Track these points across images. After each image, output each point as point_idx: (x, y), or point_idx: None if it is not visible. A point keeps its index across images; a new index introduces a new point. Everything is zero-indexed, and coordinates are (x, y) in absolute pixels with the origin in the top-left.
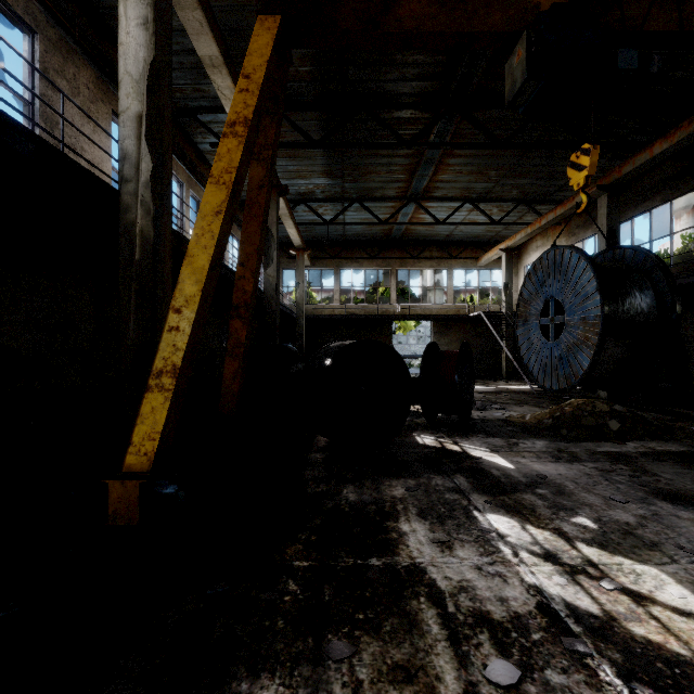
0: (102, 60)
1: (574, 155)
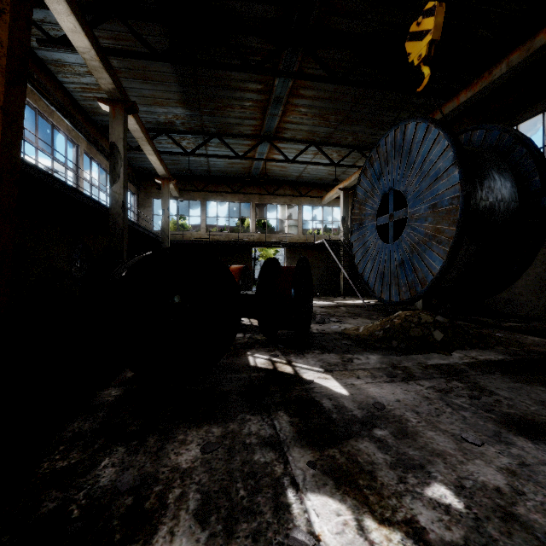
0: None
1: (414, 24)
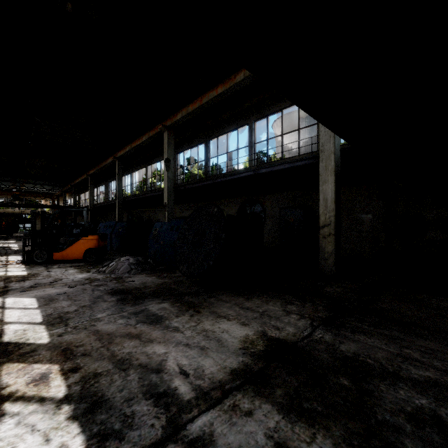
0: None
1: None
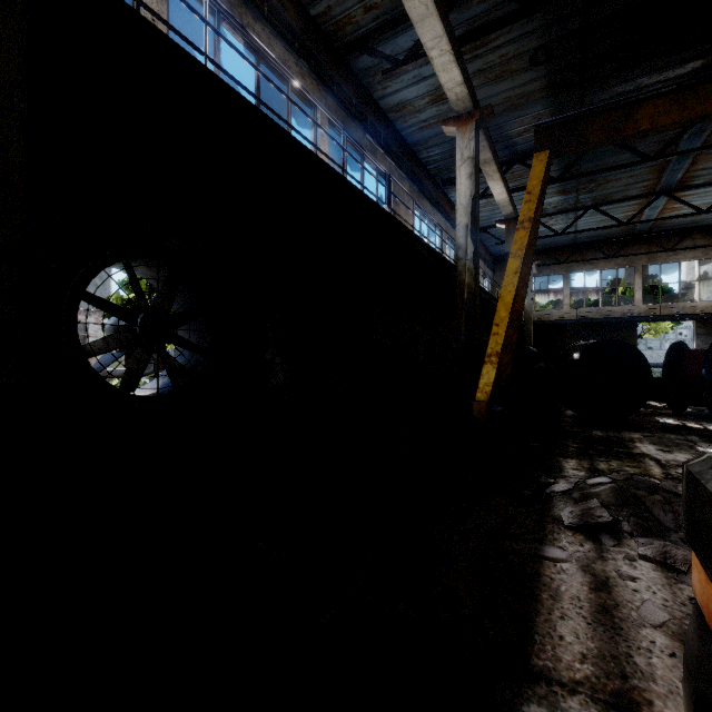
0: (412, 174)
1: None
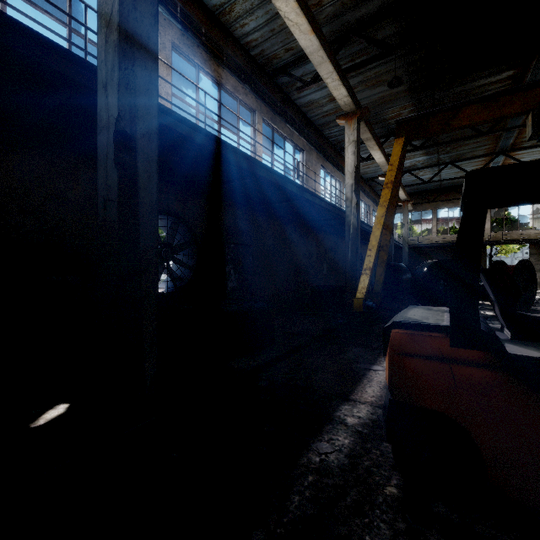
0: (318, 146)
1: None
